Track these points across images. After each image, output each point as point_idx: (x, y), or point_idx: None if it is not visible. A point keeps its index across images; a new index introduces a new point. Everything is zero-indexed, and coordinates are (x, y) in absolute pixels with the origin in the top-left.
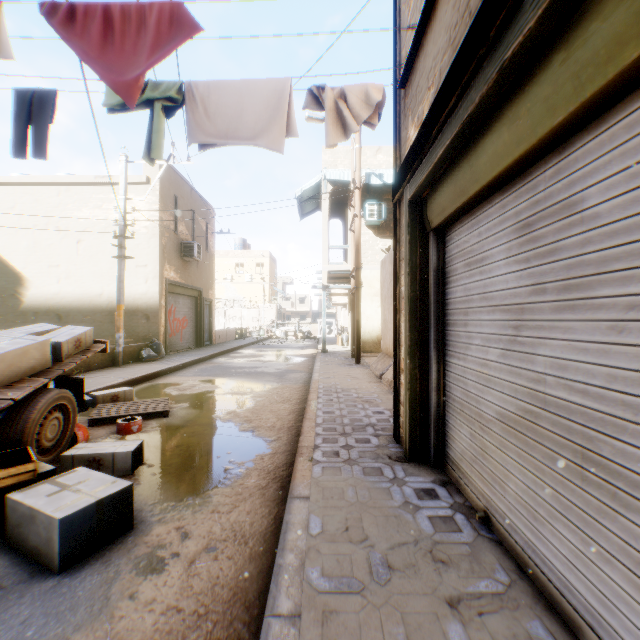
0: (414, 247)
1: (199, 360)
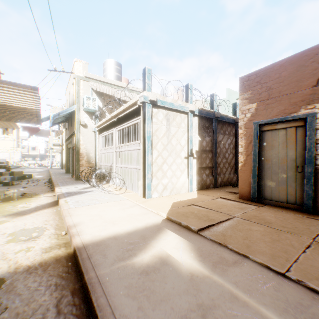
0: (67, 149)
1: None
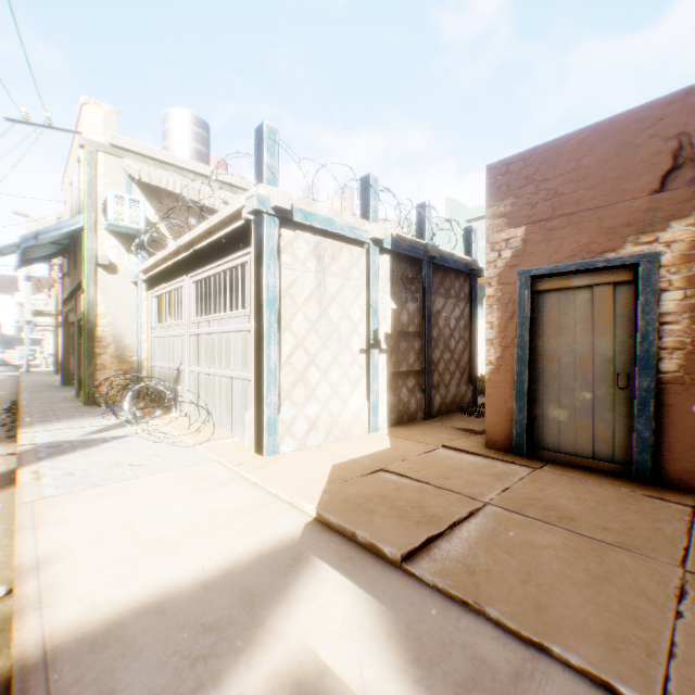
0: (67, 326)
1: None
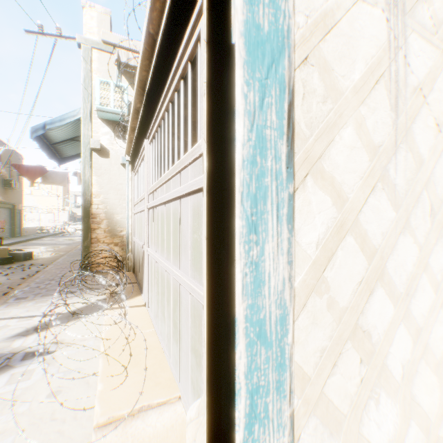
0: None
1: (21, 241)
